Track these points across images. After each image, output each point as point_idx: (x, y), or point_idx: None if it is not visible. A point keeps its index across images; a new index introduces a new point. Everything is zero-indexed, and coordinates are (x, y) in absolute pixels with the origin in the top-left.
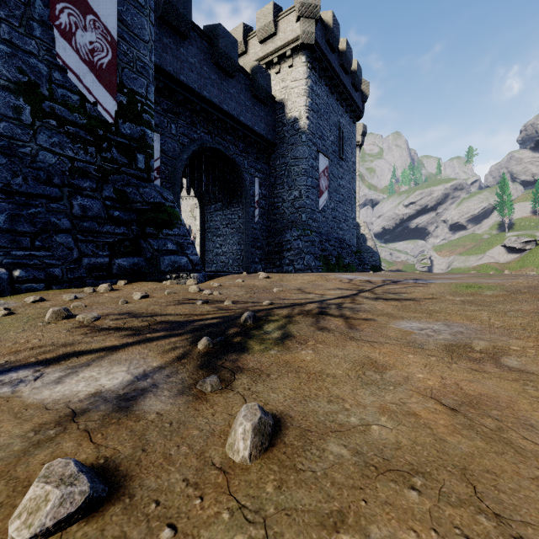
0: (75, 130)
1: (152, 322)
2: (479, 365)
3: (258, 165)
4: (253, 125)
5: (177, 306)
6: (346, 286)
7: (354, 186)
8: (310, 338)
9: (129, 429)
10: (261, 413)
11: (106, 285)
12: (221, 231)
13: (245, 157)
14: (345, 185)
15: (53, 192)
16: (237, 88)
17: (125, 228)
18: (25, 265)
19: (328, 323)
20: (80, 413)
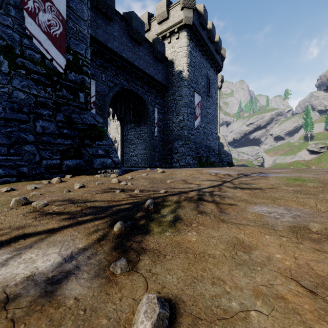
0: (38, 77)
1: (84, 207)
2: (319, 246)
3: (157, 100)
4: (153, 75)
5: (102, 194)
6: (214, 178)
7: (216, 113)
8: (193, 220)
9: (49, 317)
10: (159, 308)
11: (57, 179)
12: (134, 141)
13: (149, 95)
14: (211, 113)
15: (23, 117)
16: (144, 51)
17: (71, 141)
18: (3, 166)
19: (205, 208)
20: (12, 299)
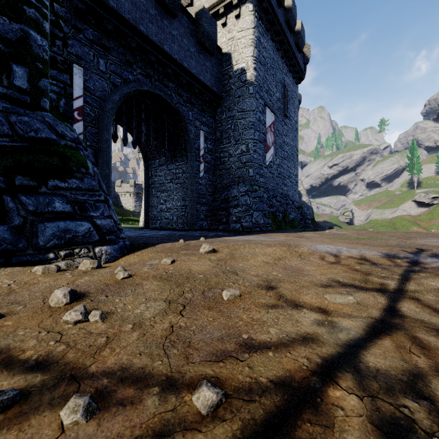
0: None
1: None
2: None
3: (204, 118)
4: (197, 74)
5: None
6: (345, 275)
7: (296, 144)
8: None
9: None
10: None
11: None
12: (165, 186)
13: (189, 108)
14: (289, 143)
15: None
16: (181, 30)
17: None
18: None
19: None
20: None
